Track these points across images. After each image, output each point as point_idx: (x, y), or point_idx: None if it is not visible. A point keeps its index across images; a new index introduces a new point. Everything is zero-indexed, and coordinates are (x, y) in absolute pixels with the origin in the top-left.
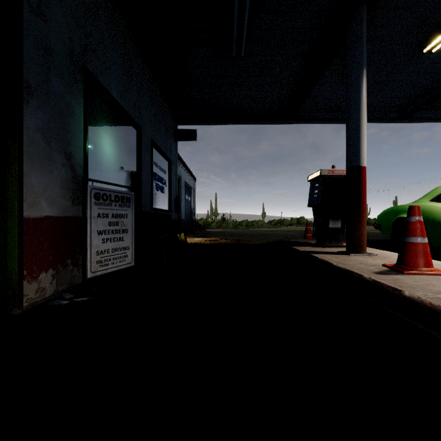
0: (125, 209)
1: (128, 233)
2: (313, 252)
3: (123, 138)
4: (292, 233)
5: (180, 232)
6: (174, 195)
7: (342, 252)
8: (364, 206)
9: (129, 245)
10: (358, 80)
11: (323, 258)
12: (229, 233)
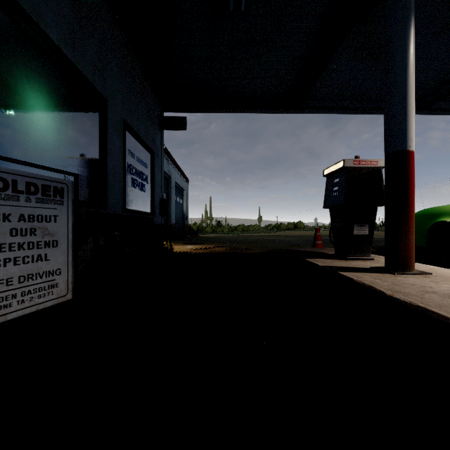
0: (51, 207)
1: (59, 247)
2: (340, 269)
3: (74, 108)
4: (293, 239)
5: (161, 240)
6: (159, 195)
7: (379, 269)
8: (413, 206)
9: (62, 267)
10: (404, 31)
11: (361, 279)
12: (224, 239)
